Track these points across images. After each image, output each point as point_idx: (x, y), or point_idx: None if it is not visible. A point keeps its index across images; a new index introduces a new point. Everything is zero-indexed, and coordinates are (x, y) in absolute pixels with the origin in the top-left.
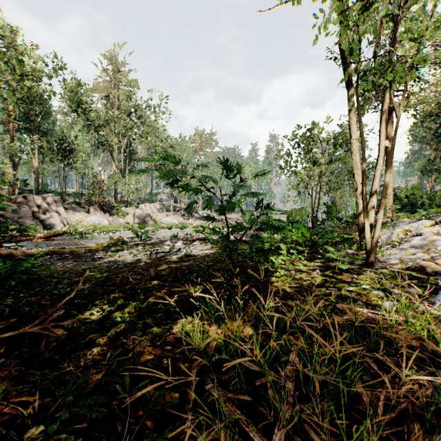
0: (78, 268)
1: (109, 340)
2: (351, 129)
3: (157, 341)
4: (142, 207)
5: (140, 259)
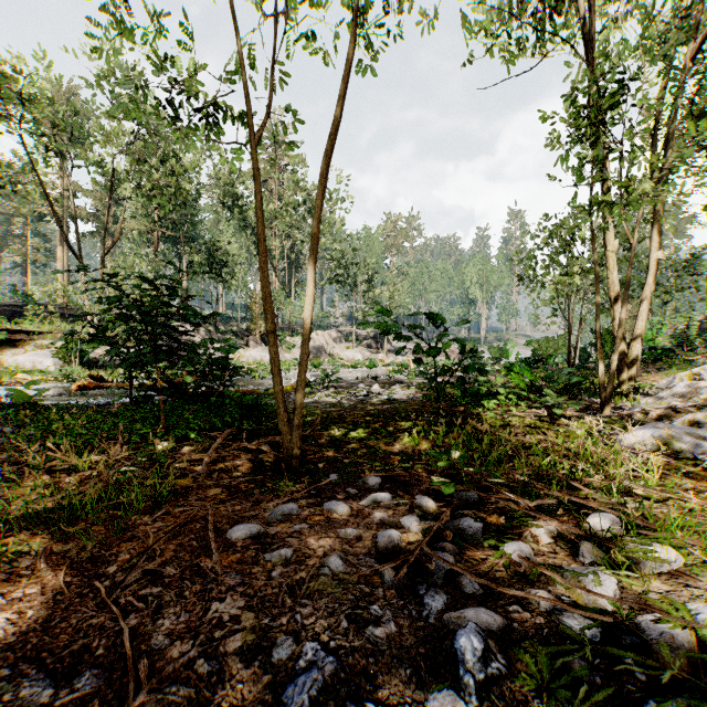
0: (290, 406)
1: (358, 442)
2: (605, 238)
3: (388, 444)
4: (312, 337)
5: (341, 401)
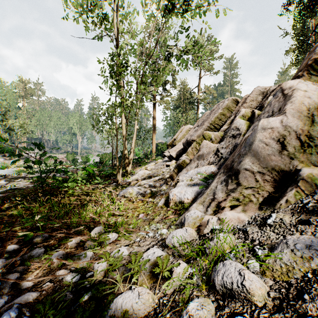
0: None
1: None
2: (121, 118)
3: None
4: None
5: None
